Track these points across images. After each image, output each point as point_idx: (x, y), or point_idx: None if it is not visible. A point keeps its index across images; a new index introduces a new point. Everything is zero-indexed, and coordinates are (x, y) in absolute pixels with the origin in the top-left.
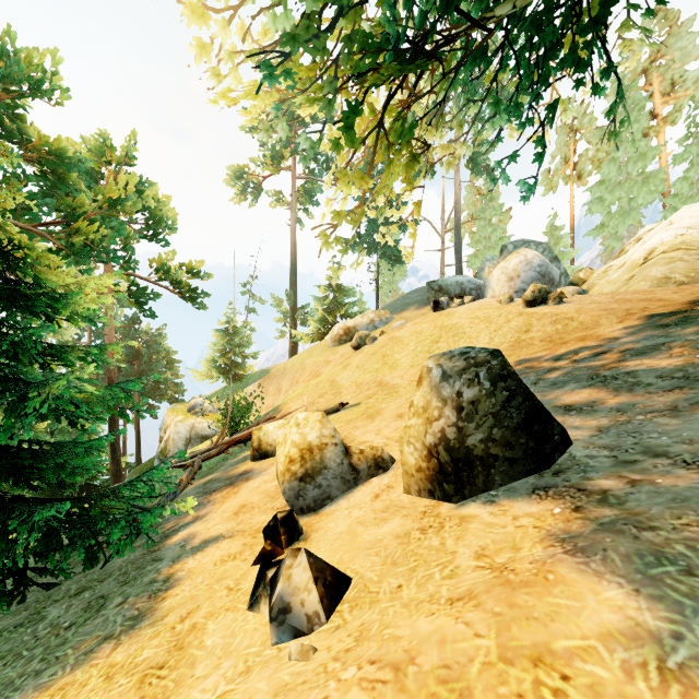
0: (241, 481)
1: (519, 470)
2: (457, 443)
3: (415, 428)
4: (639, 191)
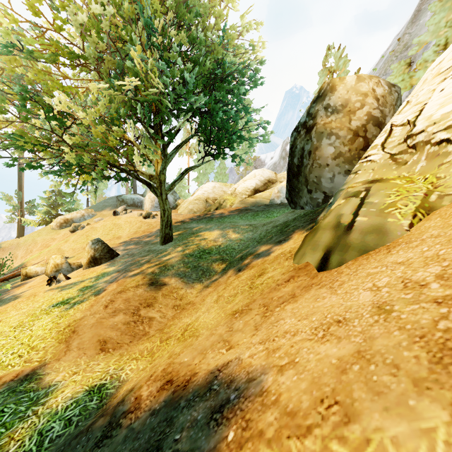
0: (23, 285)
1: (107, 260)
2: (94, 256)
3: (86, 255)
4: (208, 167)
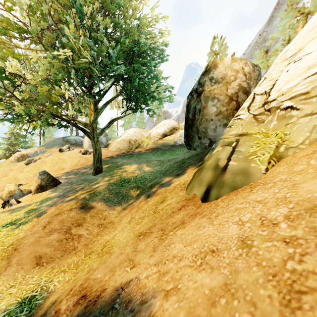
0: None
1: (51, 187)
2: (41, 184)
3: (35, 183)
4: (131, 117)
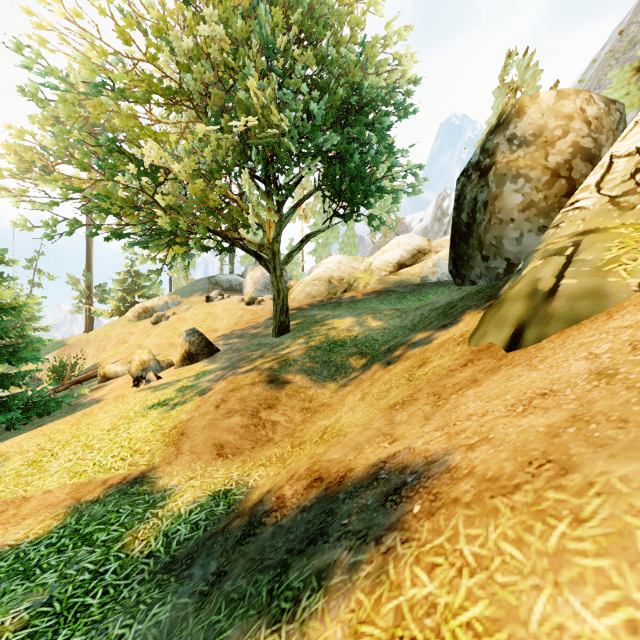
0: (102, 387)
1: (205, 357)
2: (189, 351)
3: (180, 349)
4: (330, 235)
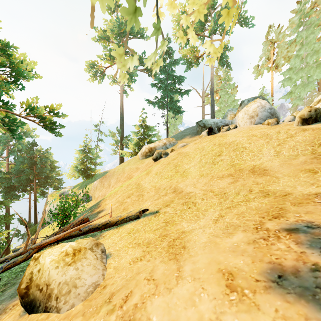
0: None
1: None
2: None
3: None
4: (314, 72)
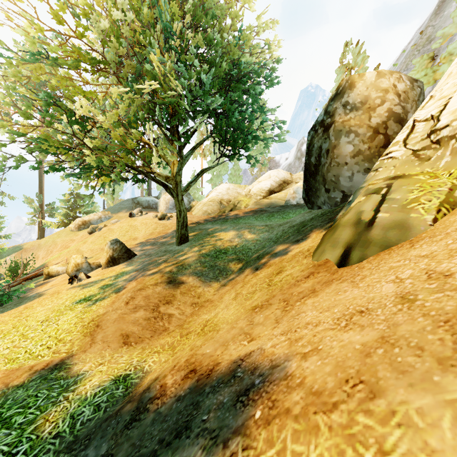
0: (45, 283)
1: (125, 260)
2: (112, 256)
3: (105, 255)
4: (222, 169)
